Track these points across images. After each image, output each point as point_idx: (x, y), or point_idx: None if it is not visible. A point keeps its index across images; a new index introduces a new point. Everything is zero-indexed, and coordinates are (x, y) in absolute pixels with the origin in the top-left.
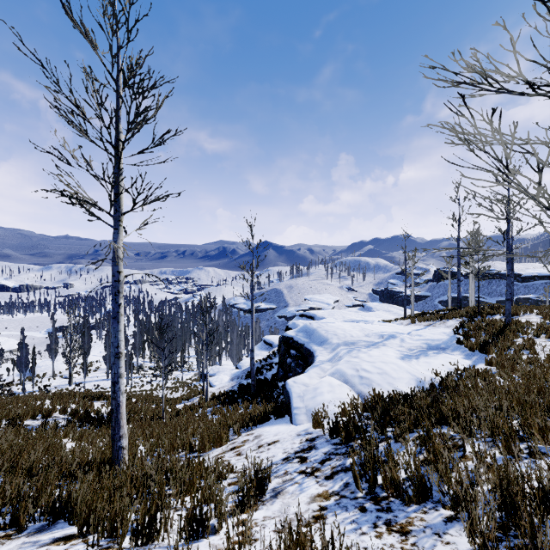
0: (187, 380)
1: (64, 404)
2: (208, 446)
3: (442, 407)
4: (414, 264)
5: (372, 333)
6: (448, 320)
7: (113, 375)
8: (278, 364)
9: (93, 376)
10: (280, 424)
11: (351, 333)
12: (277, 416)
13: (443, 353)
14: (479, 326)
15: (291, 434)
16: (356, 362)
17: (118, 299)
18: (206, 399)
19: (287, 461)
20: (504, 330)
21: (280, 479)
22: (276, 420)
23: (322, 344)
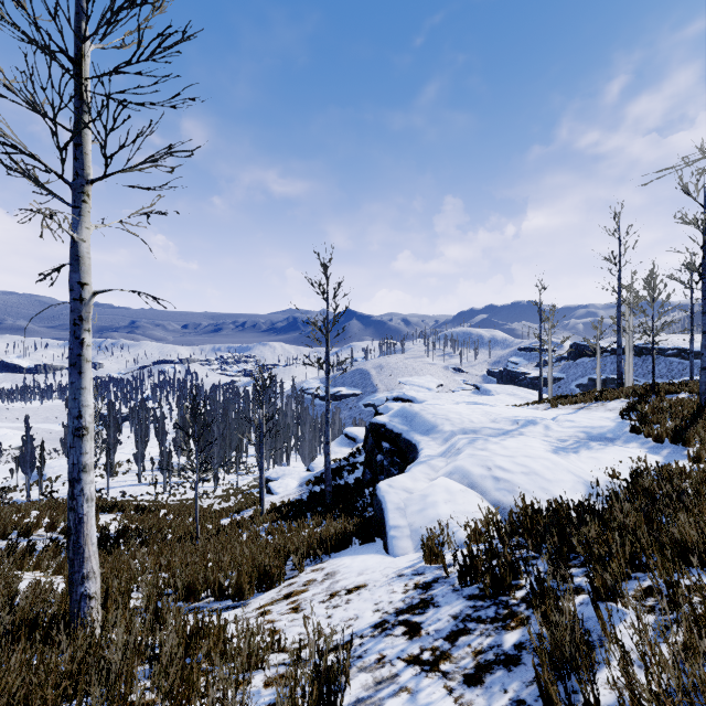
0: (244, 486)
1: (54, 517)
2: (247, 590)
3: (682, 531)
4: (552, 327)
5: (501, 417)
6: (608, 402)
7: (69, 466)
8: (365, 464)
9: (120, 480)
10: (368, 554)
11: (469, 417)
12: (362, 539)
13: (614, 445)
14: (659, 409)
15: (388, 573)
16: (485, 456)
17: (79, 332)
18: (262, 511)
19: (382, 632)
20: (703, 412)
21: (369, 677)
22: (361, 546)
23: (429, 432)
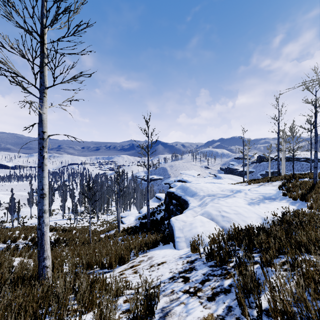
0: (110, 220)
1: (26, 233)
2: (114, 264)
3: (300, 238)
4: (249, 148)
5: (225, 189)
6: (273, 182)
7: (38, 210)
8: (165, 210)
9: (54, 218)
10: (166, 249)
11: (211, 189)
12: (164, 243)
13: (275, 201)
14: (295, 185)
15: (175, 257)
16: (218, 206)
17: (42, 152)
18: (119, 231)
19: (173, 281)
20: (314, 187)
21: (168, 298)
22: (163, 246)
23: (193, 196)
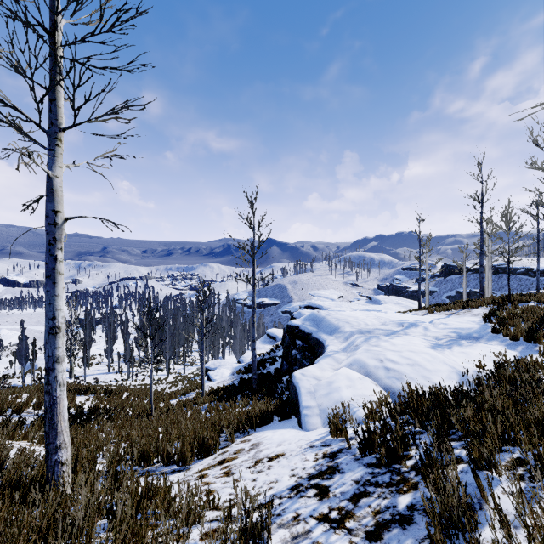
0: (189, 374)
1: (40, 398)
2: (189, 457)
3: (543, 412)
4: (429, 251)
5: (389, 321)
6: (473, 309)
7: (45, 358)
8: (282, 357)
9: (94, 370)
10: (285, 429)
11: (365, 320)
12: (281, 417)
13: (479, 343)
14: (514, 314)
15: (301, 444)
16: (378, 351)
17: (53, 250)
18: (203, 394)
19: (297, 494)
20: None
21: (287, 532)
22: (280, 422)
23: (333, 332)
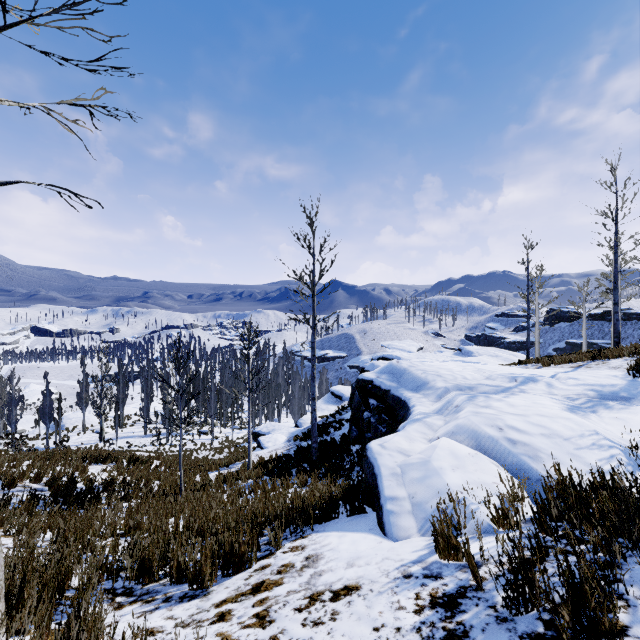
0: (239, 439)
1: (41, 468)
2: (208, 575)
3: None
4: (540, 287)
5: (496, 374)
6: (609, 360)
7: None
8: (351, 421)
9: (128, 432)
10: (359, 533)
11: (462, 373)
12: (351, 510)
13: (635, 405)
14: None
15: (388, 569)
16: (491, 414)
17: None
18: (248, 466)
19: None
20: None
21: None
22: (349, 519)
23: (419, 389)
